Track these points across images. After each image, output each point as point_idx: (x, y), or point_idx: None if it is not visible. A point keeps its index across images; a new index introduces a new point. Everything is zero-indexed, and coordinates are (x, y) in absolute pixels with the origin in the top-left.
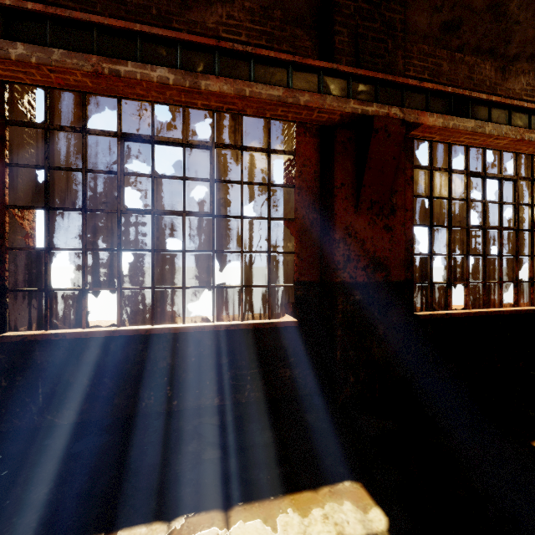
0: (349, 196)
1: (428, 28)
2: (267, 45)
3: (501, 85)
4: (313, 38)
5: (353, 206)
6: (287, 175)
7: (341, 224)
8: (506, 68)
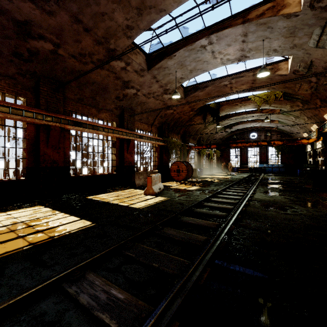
0: (45, 143)
1: (74, 98)
2: (15, 95)
3: (98, 115)
4: (34, 95)
5: (46, 146)
6: (24, 133)
7: (42, 151)
8: (100, 110)
